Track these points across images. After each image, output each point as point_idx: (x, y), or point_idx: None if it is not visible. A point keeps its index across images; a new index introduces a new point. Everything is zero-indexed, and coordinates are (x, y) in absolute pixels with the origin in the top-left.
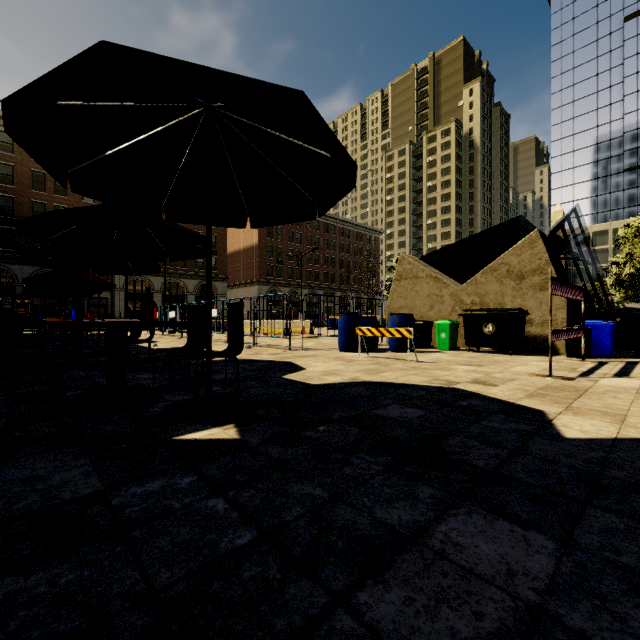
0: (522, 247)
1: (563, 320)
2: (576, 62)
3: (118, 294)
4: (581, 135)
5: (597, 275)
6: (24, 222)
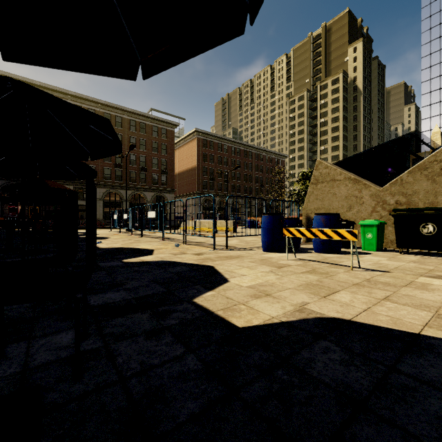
0: None
1: None
2: None
3: (98, 202)
4: None
5: None
6: None
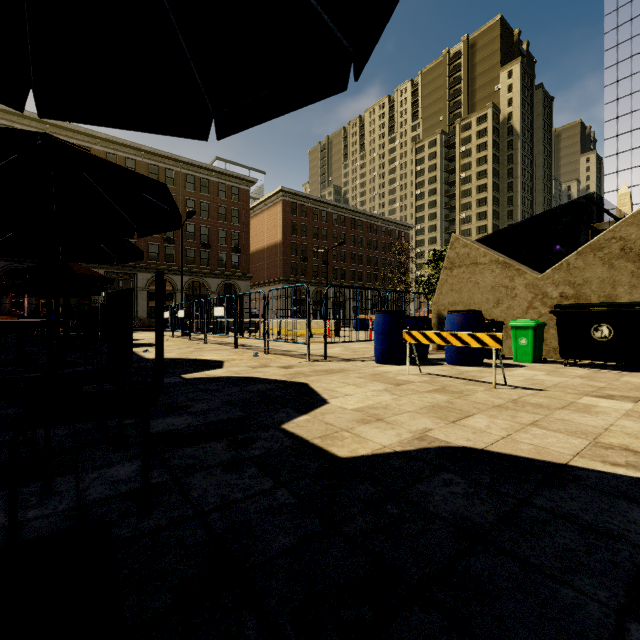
0: None
1: None
2: (635, 31)
3: (141, 294)
4: None
5: None
6: None
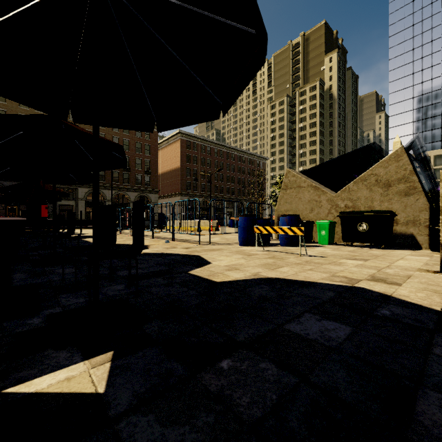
0: (389, 160)
1: (426, 220)
2: (407, 37)
3: (80, 202)
4: (410, 89)
5: (435, 186)
6: None
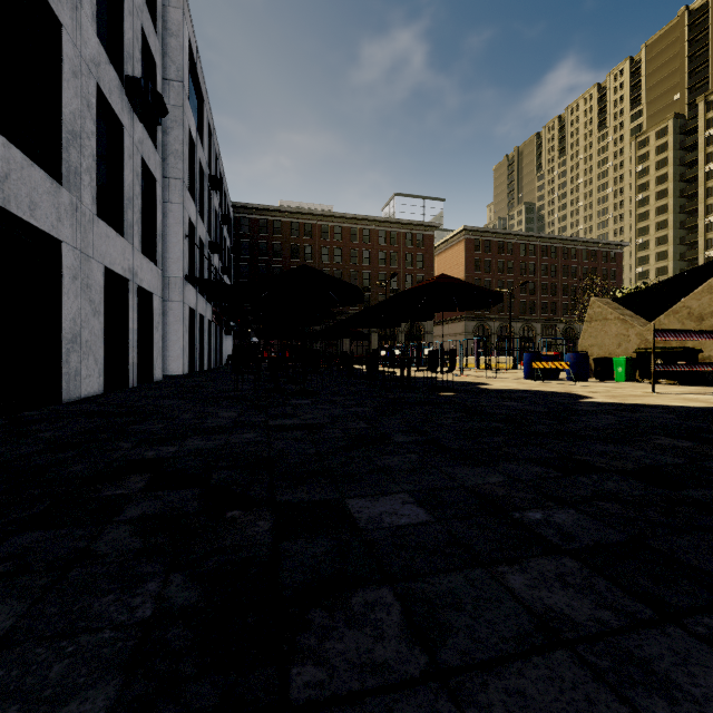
0: (702, 292)
1: None
2: None
3: None
4: None
5: None
6: (359, 314)
